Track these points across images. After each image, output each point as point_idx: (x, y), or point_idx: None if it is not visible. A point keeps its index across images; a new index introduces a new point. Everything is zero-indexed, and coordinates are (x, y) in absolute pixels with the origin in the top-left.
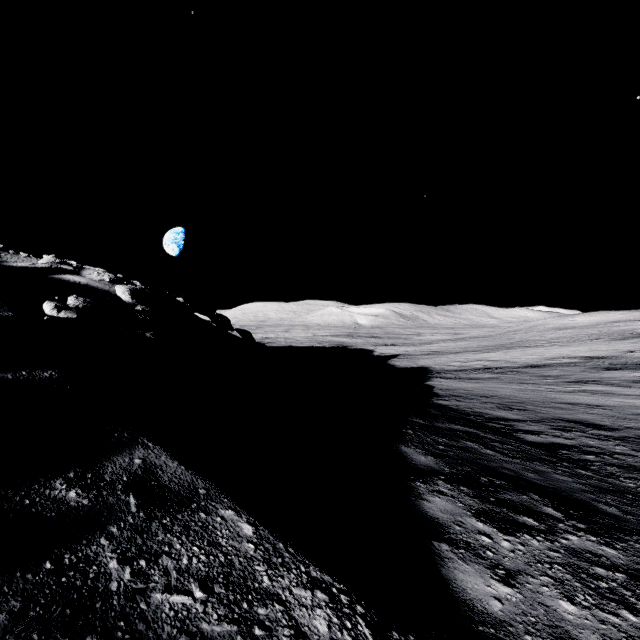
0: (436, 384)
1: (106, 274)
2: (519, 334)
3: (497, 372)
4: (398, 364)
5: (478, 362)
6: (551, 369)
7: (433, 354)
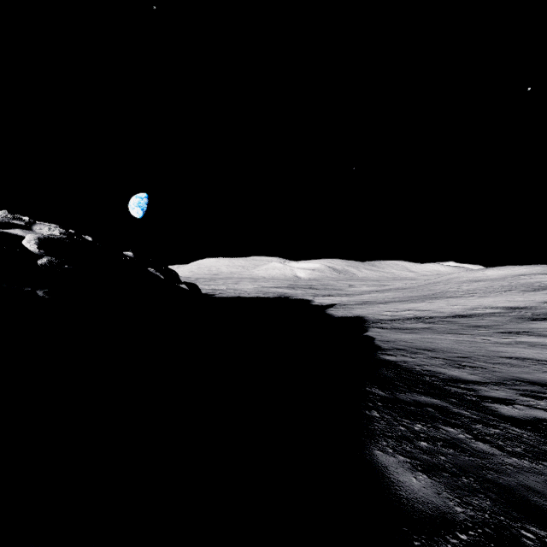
0: (375, 335)
1: (57, 229)
2: (438, 286)
3: (428, 322)
4: (335, 313)
5: (408, 312)
6: (478, 319)
7: (365, 304)
